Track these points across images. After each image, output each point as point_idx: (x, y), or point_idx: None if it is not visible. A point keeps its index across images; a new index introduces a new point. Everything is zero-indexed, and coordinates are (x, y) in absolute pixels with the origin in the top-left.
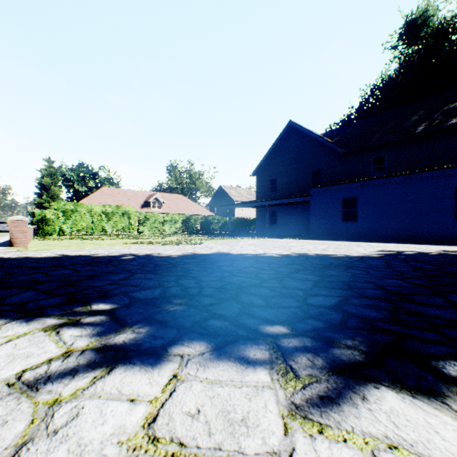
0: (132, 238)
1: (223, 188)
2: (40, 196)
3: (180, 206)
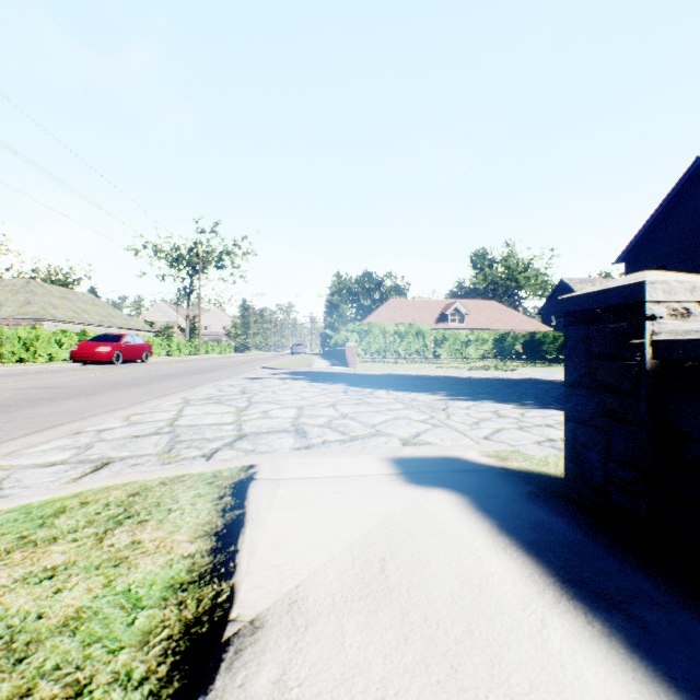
0: (431, 363)
1: (566, 282)
2: (330, 315)
3: (490, 317)
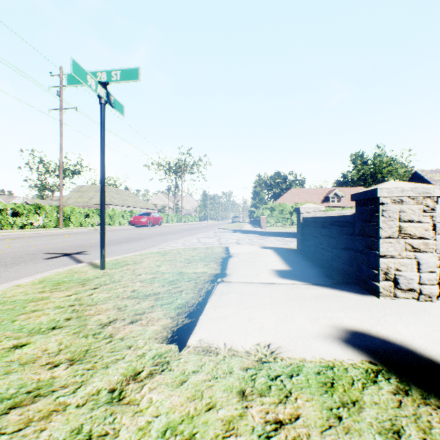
0: None
1: (418, 173)
2: (254, 199)
3: None
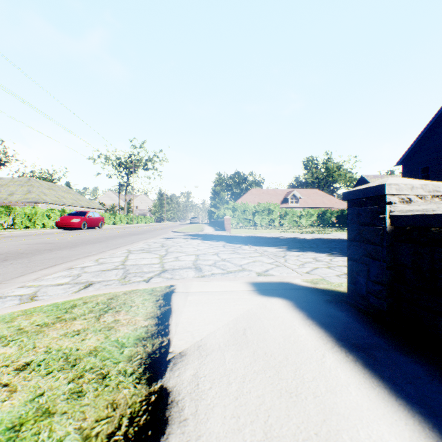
0: (277, 229)
1: (364, 178)
2: (214, 199)
3: (315, 200)
